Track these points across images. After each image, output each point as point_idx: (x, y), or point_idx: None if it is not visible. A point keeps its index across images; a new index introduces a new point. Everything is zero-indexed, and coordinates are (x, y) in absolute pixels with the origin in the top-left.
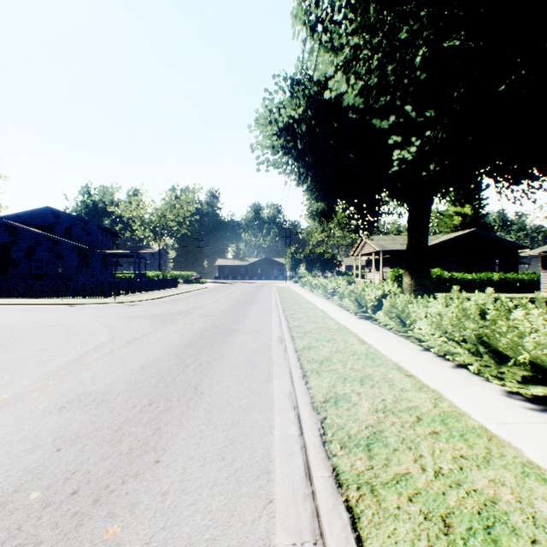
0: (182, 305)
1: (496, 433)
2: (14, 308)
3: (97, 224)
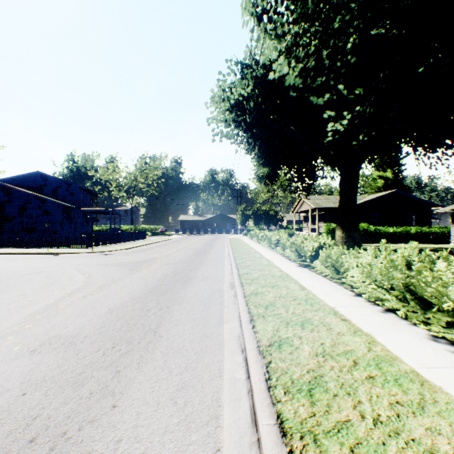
0: (149, 254)
1: (427, 378)
2: (6, 257)
3: (79, 186)
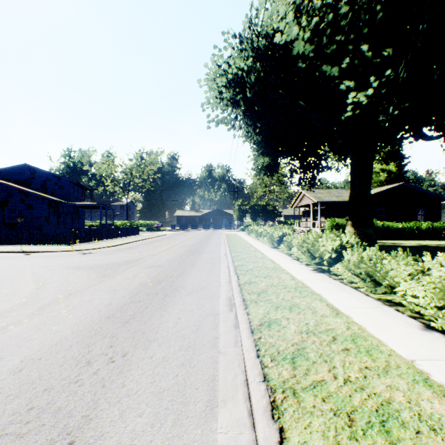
0: (134, 253)
1: None
2: None
3: (69, 179)
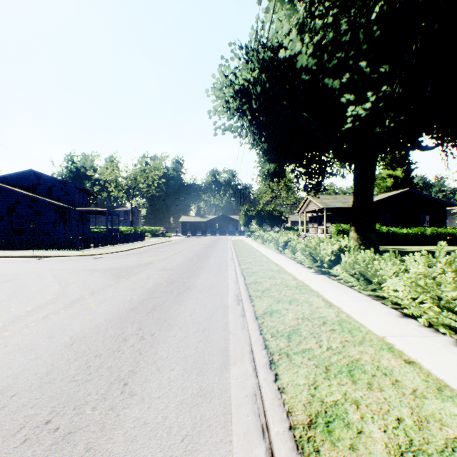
0: (144, 258)
1: None
2: None
3: (75, 185)
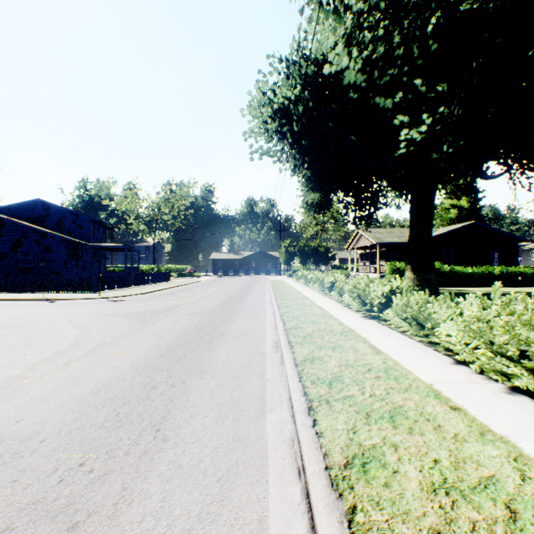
0: (170, 301)
1: None
2: None
3: (89, 217)
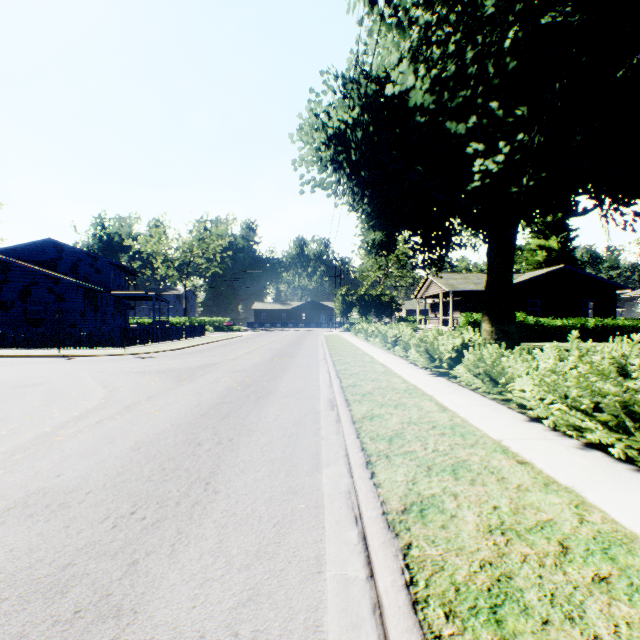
0: (207, 357)
1: None
2: None
3: (109, 260)
